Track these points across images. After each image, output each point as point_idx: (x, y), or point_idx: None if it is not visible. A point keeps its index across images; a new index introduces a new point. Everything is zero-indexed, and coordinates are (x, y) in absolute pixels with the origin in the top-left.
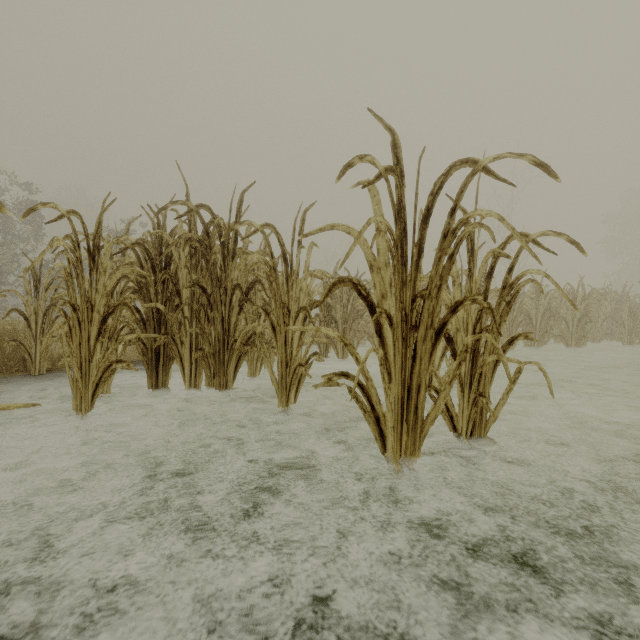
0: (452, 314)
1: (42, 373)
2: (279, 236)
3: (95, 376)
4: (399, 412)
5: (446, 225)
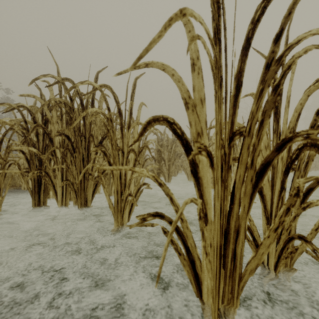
0: (278, 152)
1: None
2: (115, 95)
3: None
4: (218, 263)
5: (270, 53)
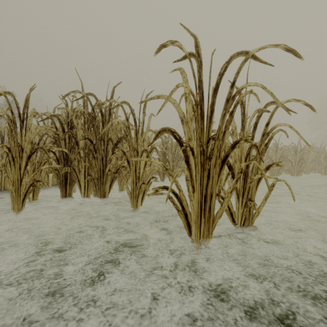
0: (232, 149)
1: (6, 189)
2: (131, 109)
3: (24, 190)
4: (199, 211)
5: (228, 93)
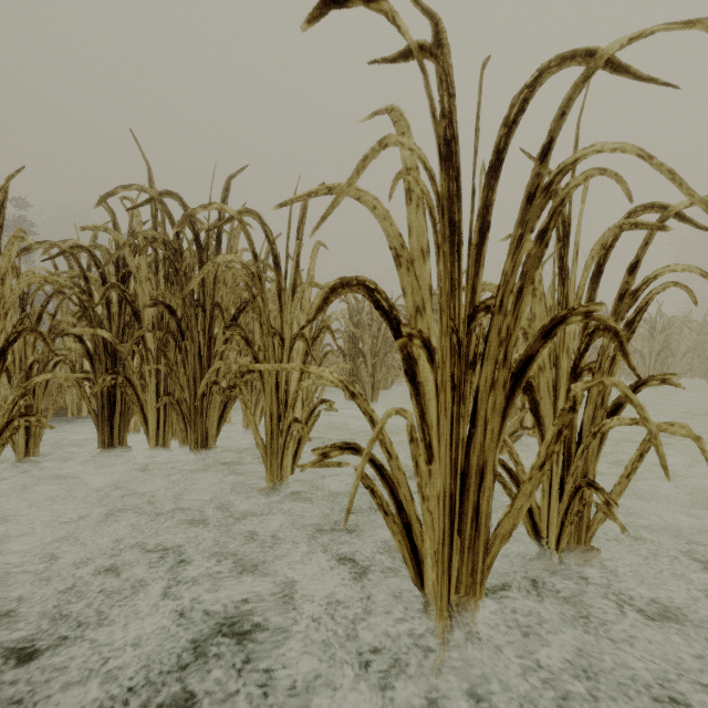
0: (545, 340)
1: None
2: (267, 229)
3: None
4: (447, 522)
5: (533, 177)
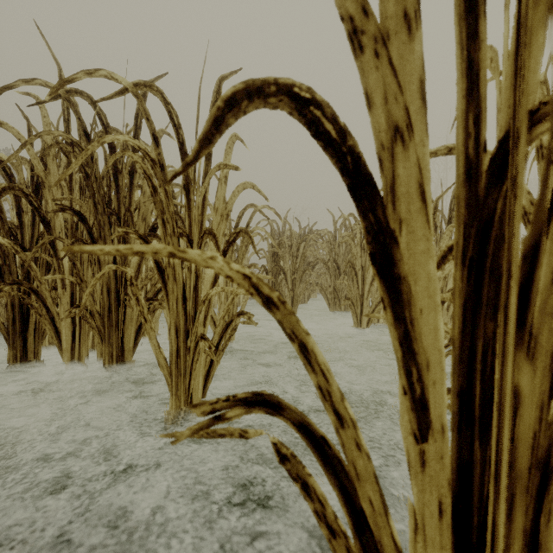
0: None
1: None
2: (170, 109)
3: None
4: None
5: None
